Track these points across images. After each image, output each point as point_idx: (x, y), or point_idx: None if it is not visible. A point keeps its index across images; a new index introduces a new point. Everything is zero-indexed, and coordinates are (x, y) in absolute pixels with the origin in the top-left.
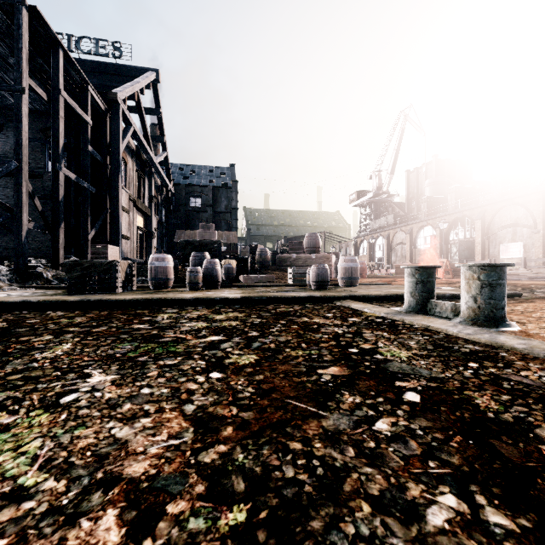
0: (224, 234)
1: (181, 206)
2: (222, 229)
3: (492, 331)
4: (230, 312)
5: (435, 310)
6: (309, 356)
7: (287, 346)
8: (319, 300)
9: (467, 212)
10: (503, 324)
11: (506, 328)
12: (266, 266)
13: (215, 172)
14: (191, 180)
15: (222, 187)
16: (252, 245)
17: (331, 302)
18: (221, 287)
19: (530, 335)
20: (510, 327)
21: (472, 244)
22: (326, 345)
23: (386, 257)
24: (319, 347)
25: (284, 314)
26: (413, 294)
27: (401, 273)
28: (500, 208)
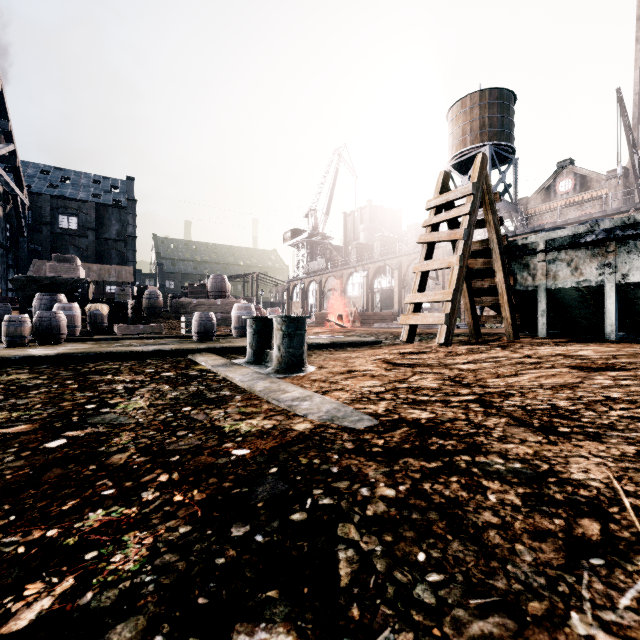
0: (113, 269)
1: (44, 226)
2: (112, 262)
3: (264, 377)
4: (18, 373)
5: (266, 360)
6: (18, 417)
7: (13, 408)
8: (170, 354)
9: (388, 261)
10: (298, 371)
11: (298, 373)
12: (158, 313)
13: (102, 184)
14: (61, 191)
15: (112, 206)
16: (140, 286)
17: (185, 356)
18: (72, 341)
19: (300, 379)
20: (303, 372)
21: (392, 293)
22: (68, 403)
23: (318, 304)
24: (53, 407)
25: (92, 373)
26: (251, 344)
27: (320, 322)
28: (413, 259)
